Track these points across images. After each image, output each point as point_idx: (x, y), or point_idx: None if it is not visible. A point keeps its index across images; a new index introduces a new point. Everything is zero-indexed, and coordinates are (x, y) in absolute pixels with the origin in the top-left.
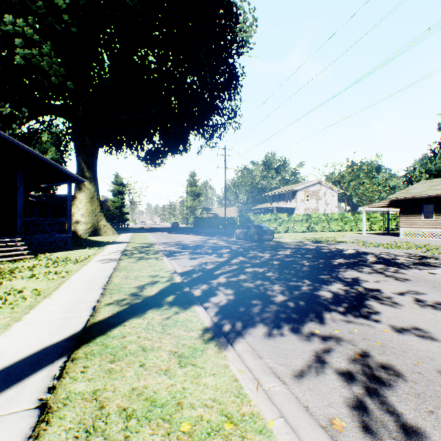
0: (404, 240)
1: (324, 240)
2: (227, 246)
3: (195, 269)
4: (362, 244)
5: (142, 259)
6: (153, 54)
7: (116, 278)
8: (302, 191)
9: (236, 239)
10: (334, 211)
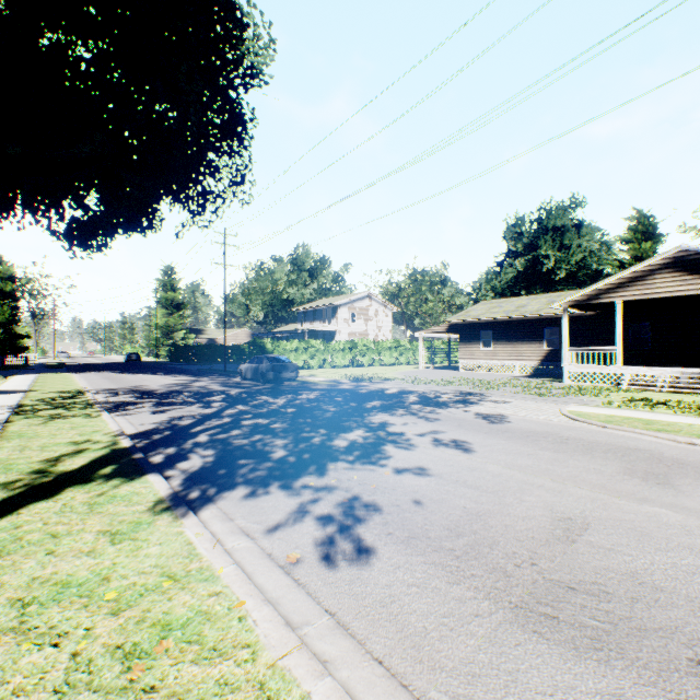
0: (461, 375)
1: (369, 377)
2: (223, 390)
3: (160, 427)
4: (412, 381)
5: (57, 418)
6: (84, 46)
7: (1, 451)
8: (346, 307)
9: (242, 379)
10: (389, 337)
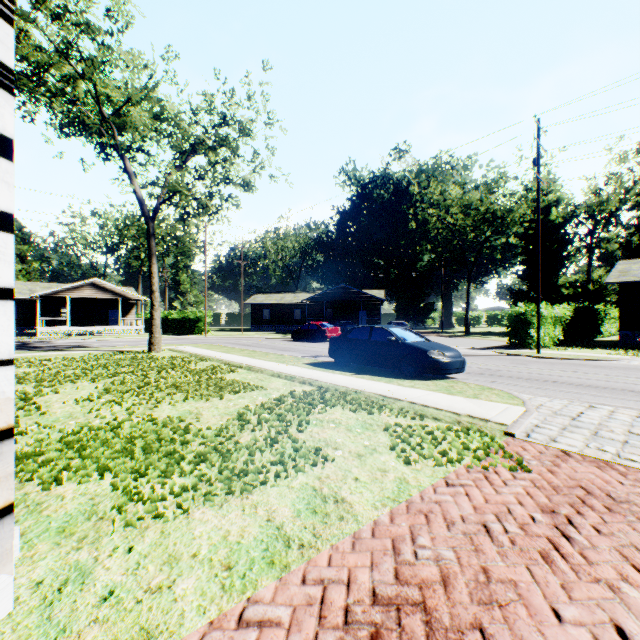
0: None
1: None
2: None
3: None
4: None
5: None
6: None
7: None
8: None
9: None
10: None
